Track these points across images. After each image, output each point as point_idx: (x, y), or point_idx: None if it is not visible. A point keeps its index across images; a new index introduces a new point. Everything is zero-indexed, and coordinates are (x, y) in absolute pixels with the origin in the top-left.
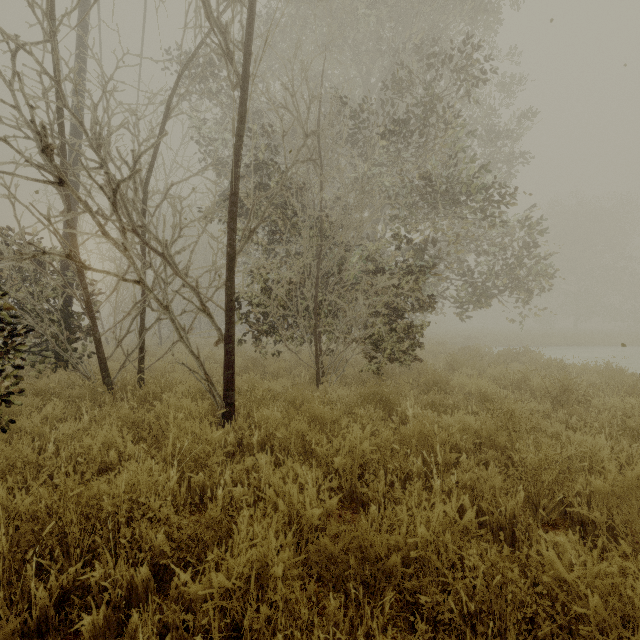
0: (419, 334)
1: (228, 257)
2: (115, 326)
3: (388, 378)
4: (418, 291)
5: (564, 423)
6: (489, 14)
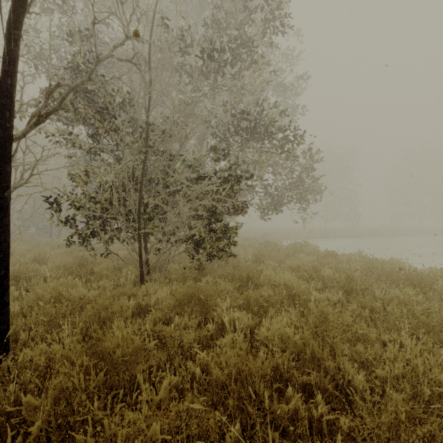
0: (234, 234)
1: None
2: None
3: (208, 273)
4: (233, 197)
5: (358, 314)
6: None
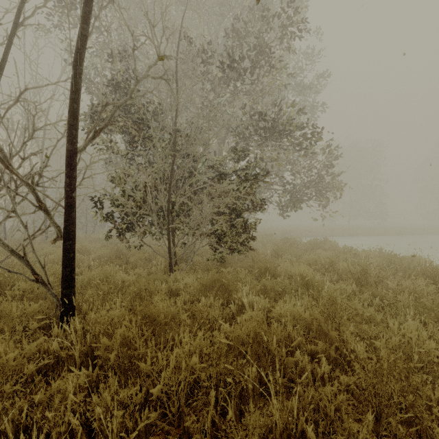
0: (253, 229)
1: (67, 153)
2: (4, 224)
3: (229, 265)
4: (252, 195)
5: (369, 302)
6: (301, 0)
